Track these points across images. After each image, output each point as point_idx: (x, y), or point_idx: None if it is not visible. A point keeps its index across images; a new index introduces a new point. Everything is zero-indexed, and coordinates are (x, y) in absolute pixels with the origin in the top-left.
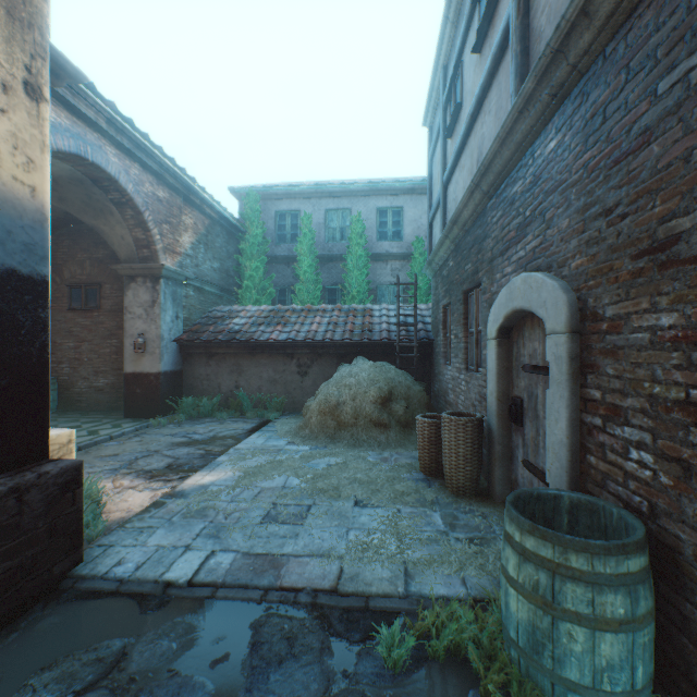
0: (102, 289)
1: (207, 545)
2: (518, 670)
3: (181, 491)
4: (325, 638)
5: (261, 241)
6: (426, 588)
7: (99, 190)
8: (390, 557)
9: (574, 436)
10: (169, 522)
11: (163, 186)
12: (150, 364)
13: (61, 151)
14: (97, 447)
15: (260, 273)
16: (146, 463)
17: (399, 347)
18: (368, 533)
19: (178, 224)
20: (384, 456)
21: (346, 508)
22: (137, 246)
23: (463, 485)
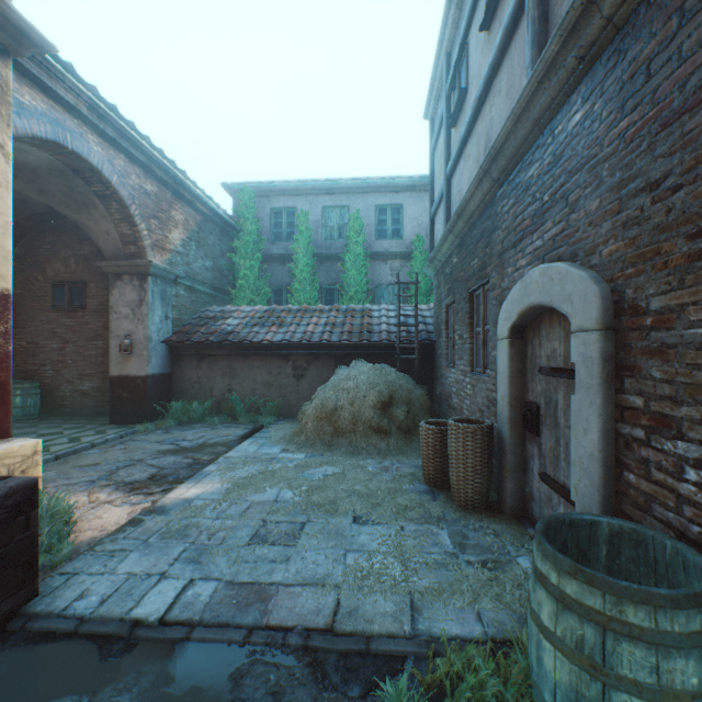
0: (88, 287)
1: (185, 572)
2: None
3: (162, 507)
4: (318, 693)
5: (256, 239)
6: (436, 626)
7: (81, 181)
8: (393, 585)
9: (608, 449)
10: (145, 543)
11: (151, 179)
12: (137, 366)
13: (37, 137)
14: (77, 455)
15: (255, 273)
16: (127, 473)
17: (399, 349)
18: (368, 555)
19: (167, 220)
20: (385, 465)
21: (344, 525)
22: (123, 242)
23: (472, 498)
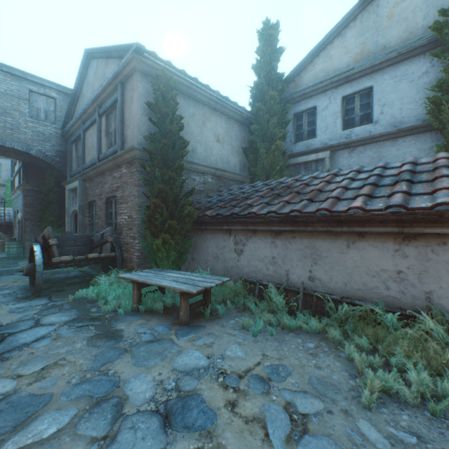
0: None
1: None
2: (7, 256)
3: None
4: None
5: None
6: None
7: None
8: None
9: (22, 235)
10: None
11: None
12: None
13: None
14: None
15: None
16: None
17: None
18: None
19: None
20: None
21: None
22: None
23: None
